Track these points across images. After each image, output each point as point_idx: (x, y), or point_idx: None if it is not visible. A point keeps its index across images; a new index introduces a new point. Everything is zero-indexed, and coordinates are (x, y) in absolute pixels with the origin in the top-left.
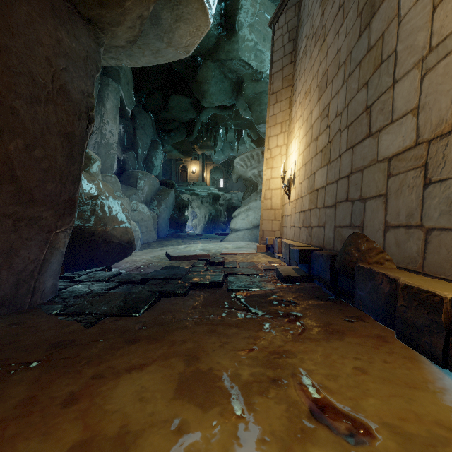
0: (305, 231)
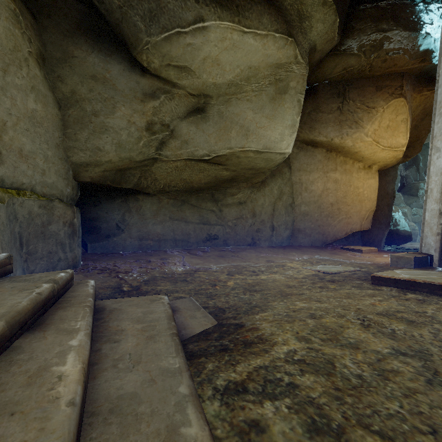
0: None
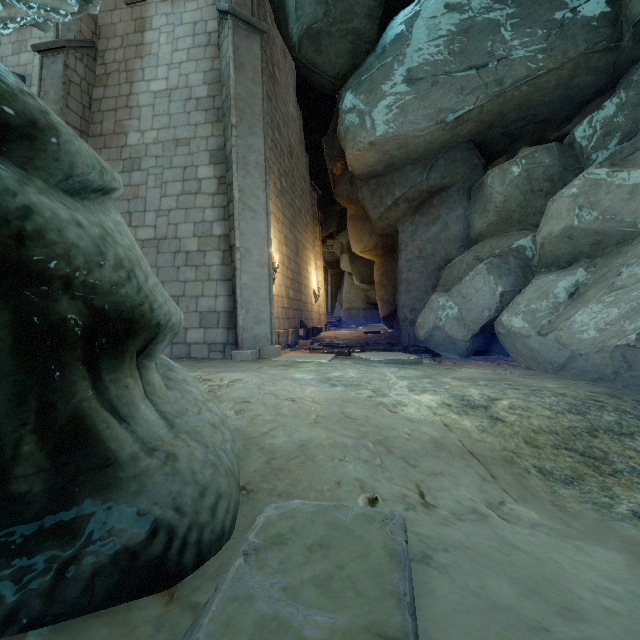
0: (287, 321)
